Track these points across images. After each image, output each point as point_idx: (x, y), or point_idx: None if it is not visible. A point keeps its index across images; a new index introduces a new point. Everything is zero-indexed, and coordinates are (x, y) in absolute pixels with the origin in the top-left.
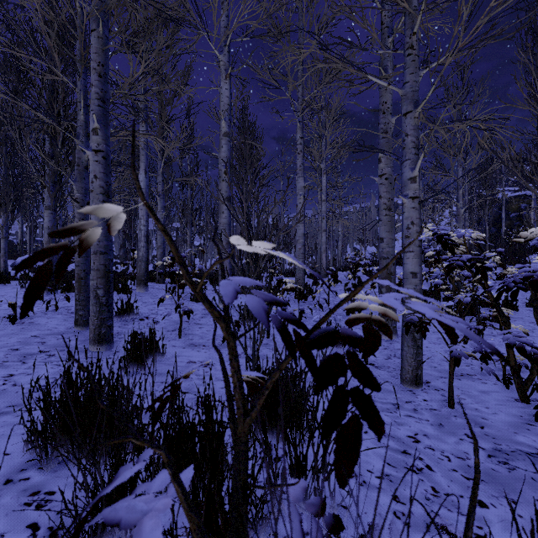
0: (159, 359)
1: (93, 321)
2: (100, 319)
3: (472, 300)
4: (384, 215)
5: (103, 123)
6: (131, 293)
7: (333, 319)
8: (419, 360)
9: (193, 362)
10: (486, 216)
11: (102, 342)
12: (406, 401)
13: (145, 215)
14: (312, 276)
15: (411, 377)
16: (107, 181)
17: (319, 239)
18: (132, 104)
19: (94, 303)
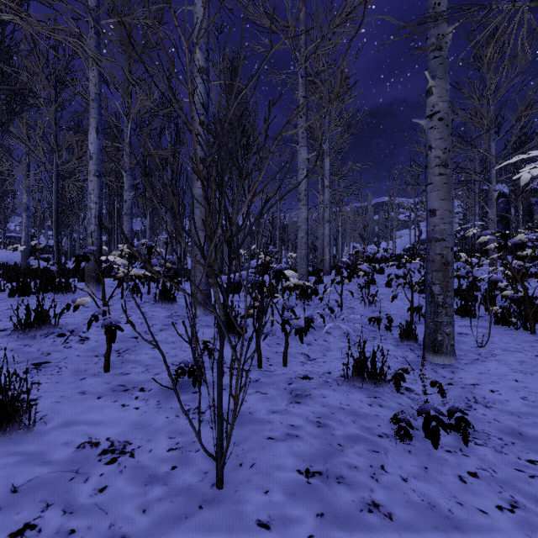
0: (20, 436)
1: None
2: None
3: (534, 302)
4: (437, 175)
5: None
6: (75, 294)
7: (350, 328)
8: None
9: (93, 445)
10: (519, 202)
11: None
12: None
13: (97, 189)
14: (313, 273)
15: None
16: None
17: (319, 234)
18: None
19: None
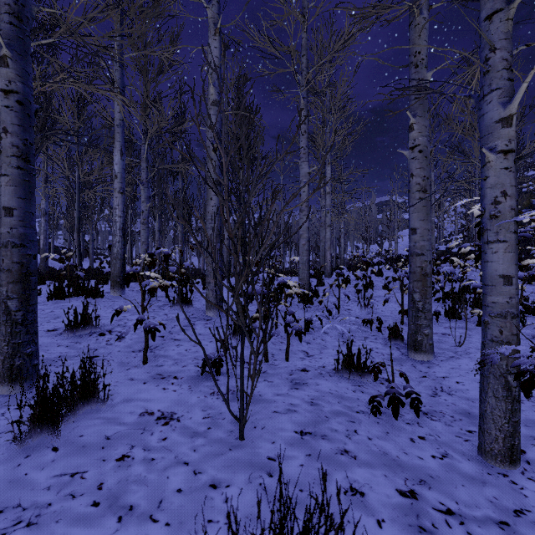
0: (98, 407)
1: (1, 348)
2: (12, 345)
3: None
4: (417, 199)
5: (18, 51)
6: (103, 297)
7: (346, 329)
8: (516, 421)
9: (150, 414)
10: None
11: (16, 379)
12: (513, 509)
13: (121, 204)
14: (315, 275)
15: (502, 449)
16: (24, 137)
17: (321, 236)
18: (112, 80)
19: (3, 321)
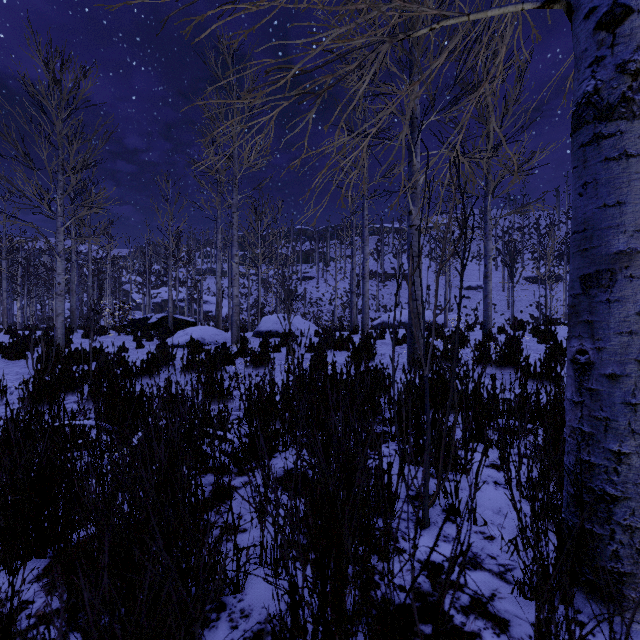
0: None
1: None
2: None
3: None
4: None
5: None
6: None
7: None
8: None
9: None
10: None
11: None
12: None
13: None
14: None
15: None
16: None
17: None
18: None
19: None
